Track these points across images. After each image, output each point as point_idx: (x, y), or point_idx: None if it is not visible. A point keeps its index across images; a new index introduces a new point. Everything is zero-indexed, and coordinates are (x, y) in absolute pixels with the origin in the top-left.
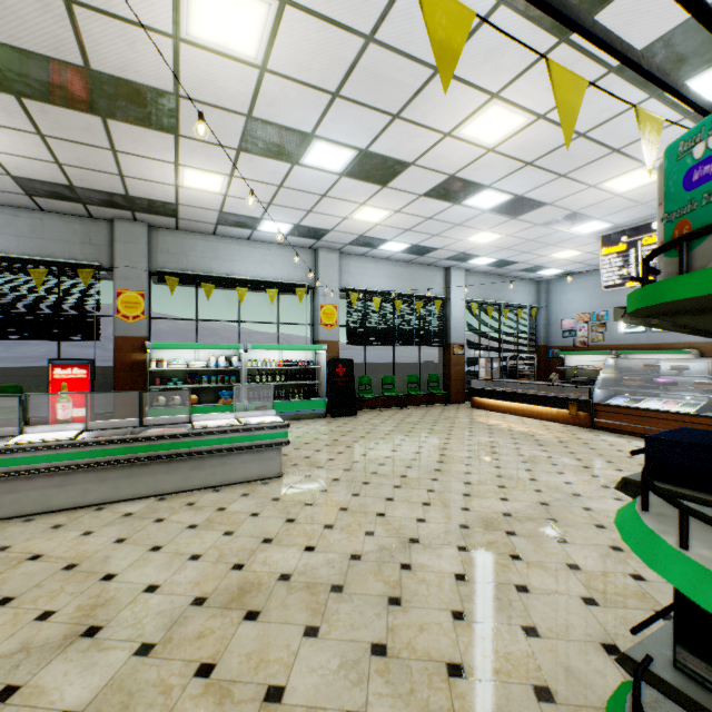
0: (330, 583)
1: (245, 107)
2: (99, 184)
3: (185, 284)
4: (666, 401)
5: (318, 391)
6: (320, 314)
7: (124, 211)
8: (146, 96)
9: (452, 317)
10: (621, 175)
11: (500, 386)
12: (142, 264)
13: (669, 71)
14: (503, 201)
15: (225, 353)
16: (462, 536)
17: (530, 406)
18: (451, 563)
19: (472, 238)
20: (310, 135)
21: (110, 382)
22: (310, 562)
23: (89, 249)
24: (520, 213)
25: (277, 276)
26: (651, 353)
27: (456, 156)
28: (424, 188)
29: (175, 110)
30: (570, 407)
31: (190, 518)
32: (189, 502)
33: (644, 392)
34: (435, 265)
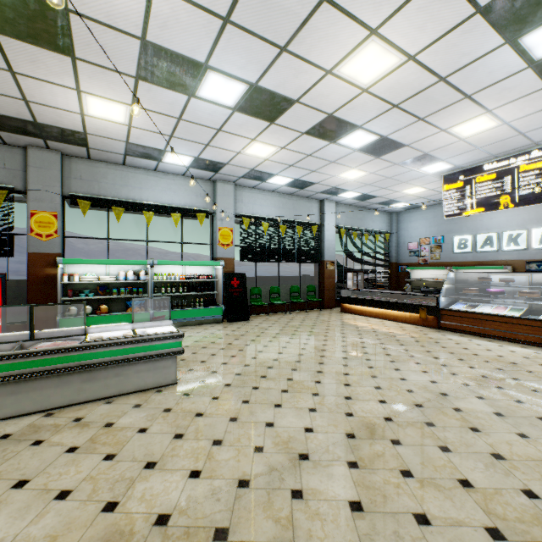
0: (214, 526)
1: (138, 28)
2: (5, 108)
3: (96, 207)
4: (496, 306)
5: (216, 300)
6: (218, 235)
7: (35, 139)
8: (33, 7)
9: (325, 240)
10: (467, 120)
11: (362, 294)
12: (55, 188)
13: (526, 16)
14: (370, 142)
15: (134, 268)
16: (350, 448)
17: (388, 311)
18: (343, 486)
19: (343, 175)
20: (204, 65)
21: (26, 294)
22: (194, 494)
23: (3, 173)
24: (383, 152)
25: (181, 202)
26: (477, 268)
27: (335, 95)
28: (306, 126)
29: (67, 27)
30: (420, 312)
31: (72, 439)
32: (77, 417)
33: (480, 299)
34: (312, 197)
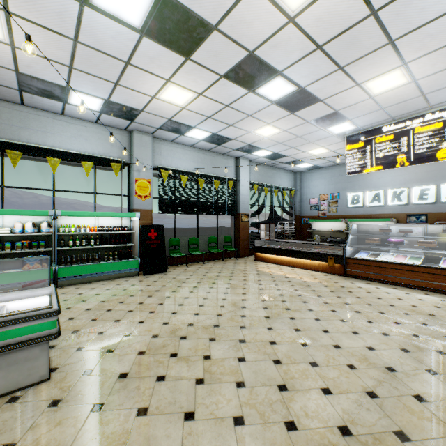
0: None
1: None
2: None
3: None
4: (396, 255)
5: (133, 252)
6: (135, 186)
7: None
8: None
9: (240, 194)
10: (382, 74)
11: (273, 244)
12: None
13: None
14: (288, 93)
15: (35, 219)
16: None
17: (298, 259)
18: None
19: (258, 131)
20: None
21: None
22: None
23: None
24: (298, 108)
25: (93, 151)
26: (368, 220)
27: (258, 23)
28: (225, 67)
29: None
30: (328, 260)
31: None
32: None
33: (383, 249)
34: (229, 154)
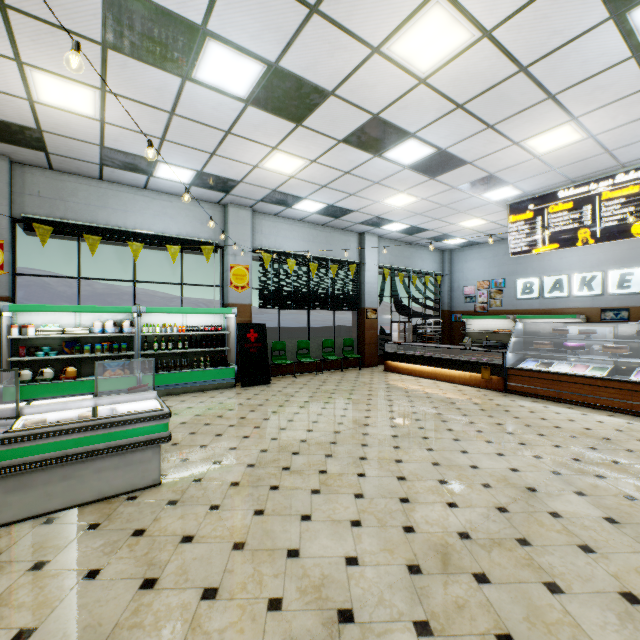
0: None
1: None
2: None
3: (62, 234)
4: (575, 364)
5: (228, 358)
6: (230, 275)
7: None
8: None
9: (366, 282)
10: (546, 131)
11: (410, 349)
12: (1, 206)
13: None
14: (425, 156)
15: (115, 317)
16: (416, 595)
17: (443, 370)
18: None
19: (388, 200)
20: (201, 29)
21: None
22: None
23: None
24: (439, 172)
25: (180, 232)
26: (545, 317)
27: (383, 86)
28: (344, 131)
29: None
30: (483, 371)
31: None
32: None
33: (556, 356)
34: (350, 229)
